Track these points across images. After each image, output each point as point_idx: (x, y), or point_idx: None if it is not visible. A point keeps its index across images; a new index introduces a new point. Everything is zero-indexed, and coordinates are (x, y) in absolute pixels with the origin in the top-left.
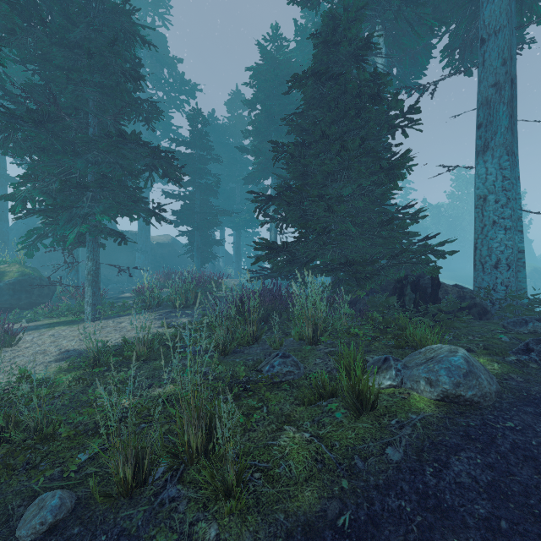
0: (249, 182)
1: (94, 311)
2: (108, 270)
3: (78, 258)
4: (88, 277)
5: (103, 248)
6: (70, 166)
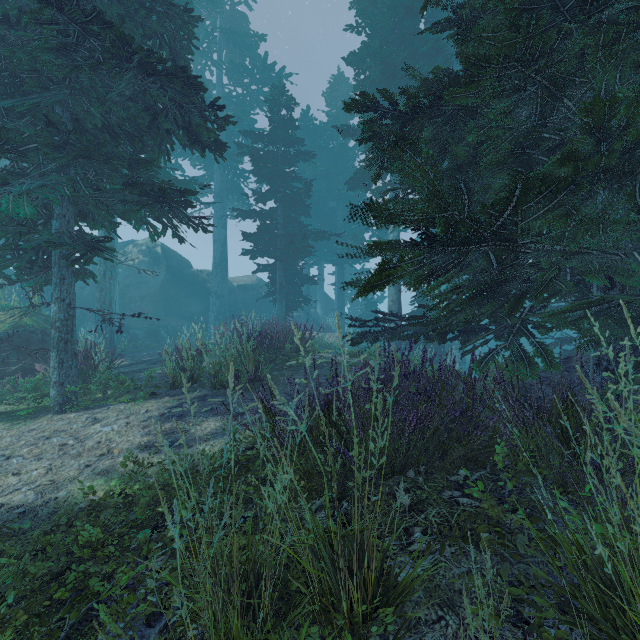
0: (356, 186)
1: (61, 396)
2: (178, 320)
3: (111, 302)
4: (52, 333)
5: (94, 280)
6: (3, 117)
